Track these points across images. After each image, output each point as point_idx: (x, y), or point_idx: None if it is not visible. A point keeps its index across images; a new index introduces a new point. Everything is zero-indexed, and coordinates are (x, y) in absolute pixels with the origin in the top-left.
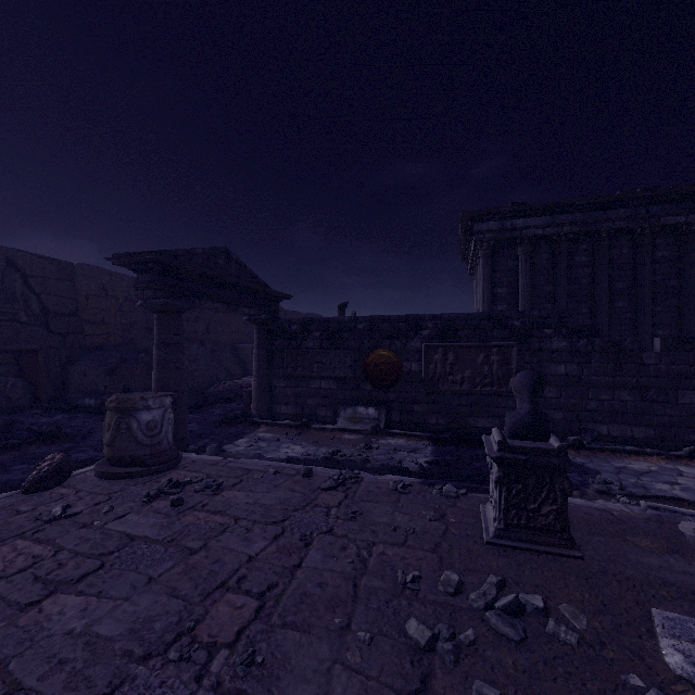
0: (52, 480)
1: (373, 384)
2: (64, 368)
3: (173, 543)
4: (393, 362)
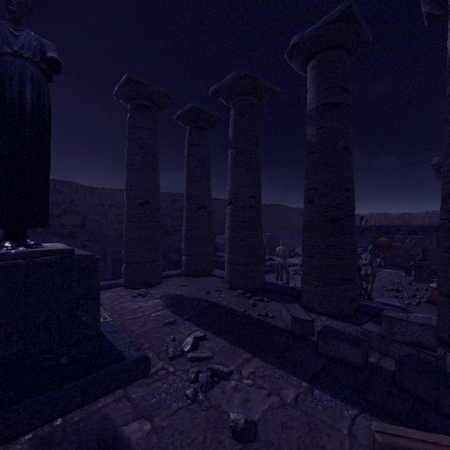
0: None
1: (378, 250)
2: None
3: None
4: (387, 242)
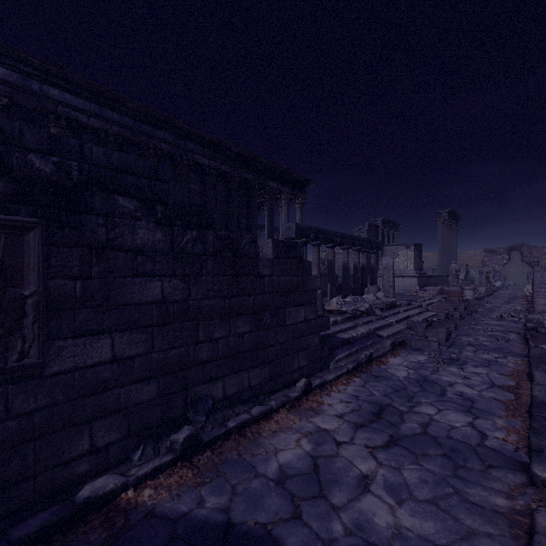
0: None
1: None
2: None
3: None
4: None
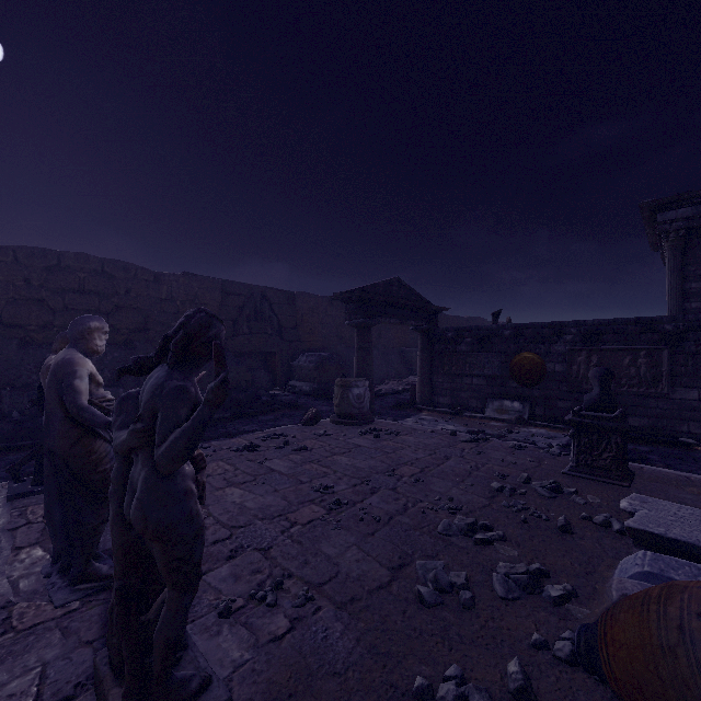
0: (313, 421)
1: (518, 382)
2: (290, 365)
3: (378, 449)
4: (537, 363)
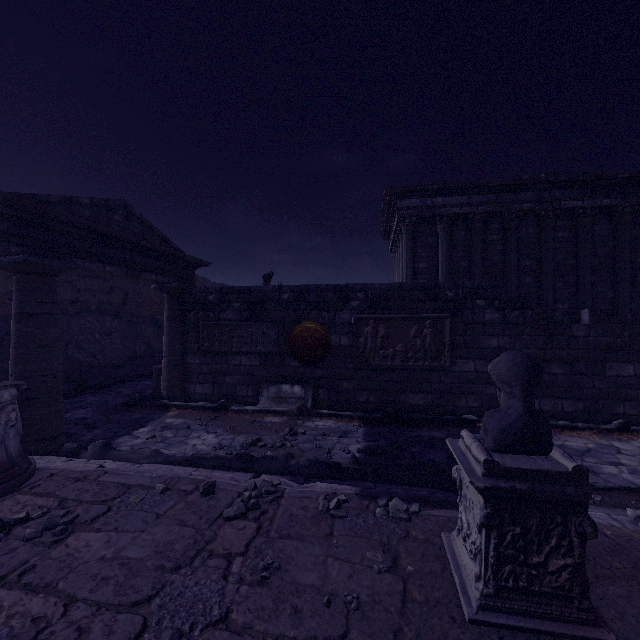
0: None
1: (298, 360)
2: None
3: None
4: (321, 335)
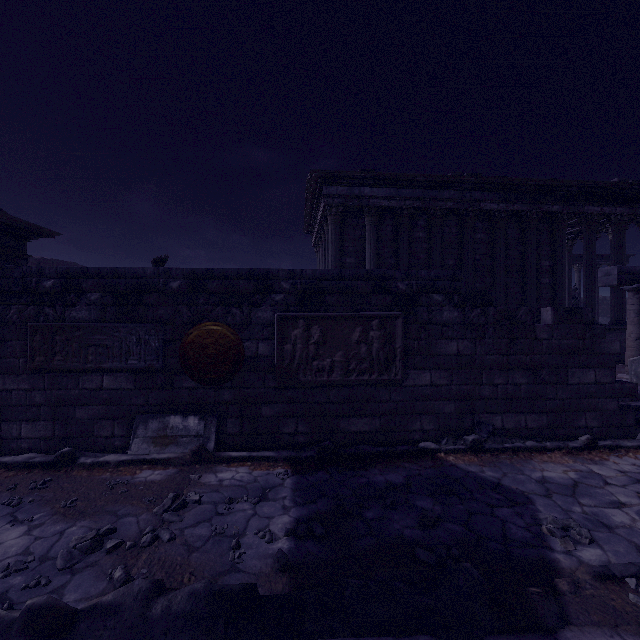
0: None
1: (195, 378)
2: None
3: None
4: (229, 341)
